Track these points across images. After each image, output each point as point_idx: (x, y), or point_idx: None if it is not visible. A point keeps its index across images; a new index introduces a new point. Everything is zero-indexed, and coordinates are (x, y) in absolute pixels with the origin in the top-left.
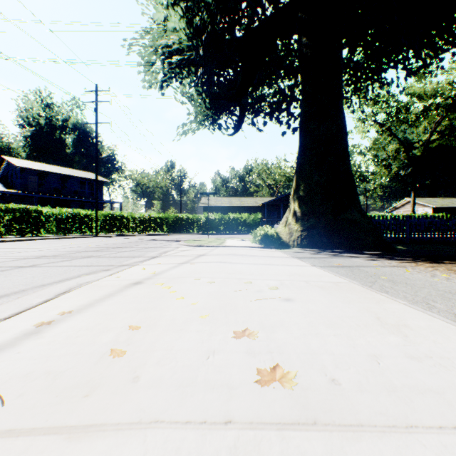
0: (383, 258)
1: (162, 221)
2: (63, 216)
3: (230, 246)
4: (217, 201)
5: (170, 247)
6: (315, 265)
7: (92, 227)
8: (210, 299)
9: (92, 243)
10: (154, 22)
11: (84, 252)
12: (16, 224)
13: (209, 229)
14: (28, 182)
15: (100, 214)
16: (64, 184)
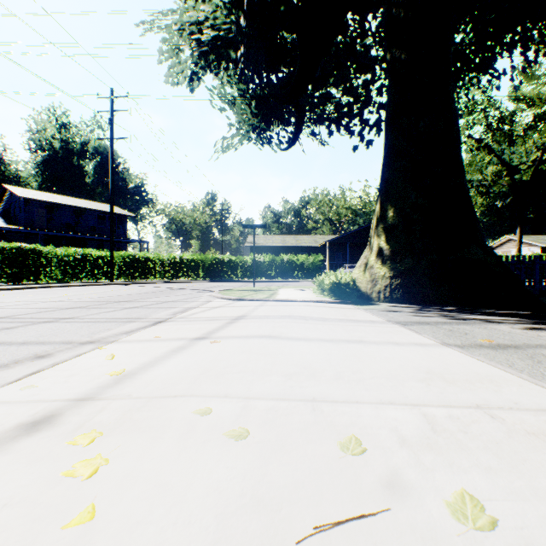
0: None
1: (198, 265)
2: (70, 258)
3: (284, 299)
4: (267, 240)
5: (197, 301)
6: (447, 343)
7: (108, 272)
8: None
9: (94, 293)
10: (184, 2)
11: (61, 310)
12: (7, 267)
13: (257, 275)
14: (34, 216)
15: (118, 255)
16: (79, 219)
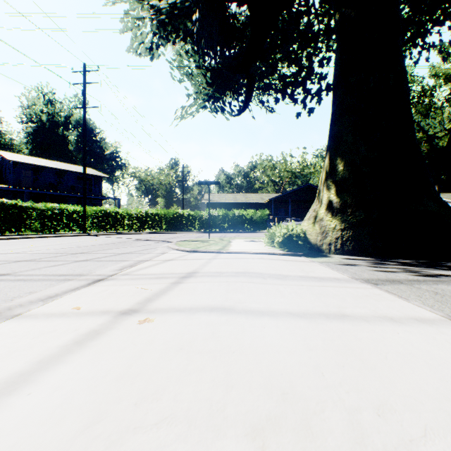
0: None
1: (161, 218)
2: (49, 213)
3: (237, 251)
4: (221, 198)
5: (151, 253)
6: None
7: (82, 225)
8: None
9: (60, 244)
10: None
11: (6, 264)
12: None
13: (212, 227)
14: (22, 176)
15: (91, 210)
16: (60, 180)
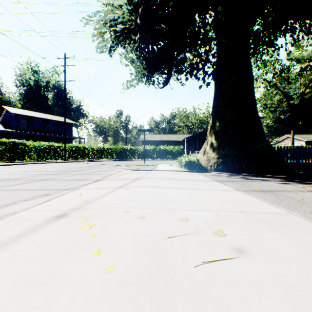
0: (293, 181)
1: (113, 151)
2: (42, 148)
3: (161, 170)
4: (152, 137)
5: (114, 171)
6: (238, 189)
7: (63, 155)
8: (136, 253)
9: (57, 167)
10: (106, 6)
11: (44, 175)
12: (7, 153)
13: (146, 157)
14: (20, 124)
15: (68, 146)
16: (45, 126)
